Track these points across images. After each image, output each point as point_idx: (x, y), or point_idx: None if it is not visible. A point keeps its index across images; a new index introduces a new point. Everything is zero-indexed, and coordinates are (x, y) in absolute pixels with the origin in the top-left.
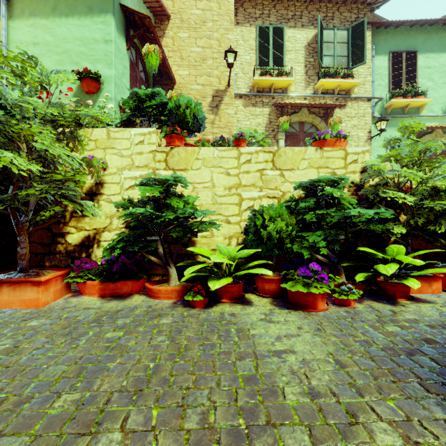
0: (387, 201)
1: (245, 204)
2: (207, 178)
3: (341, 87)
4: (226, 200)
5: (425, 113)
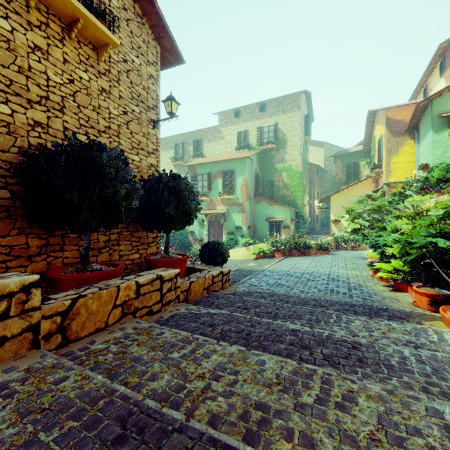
0: None
1: None
2: None
3: None
4: None
5: None
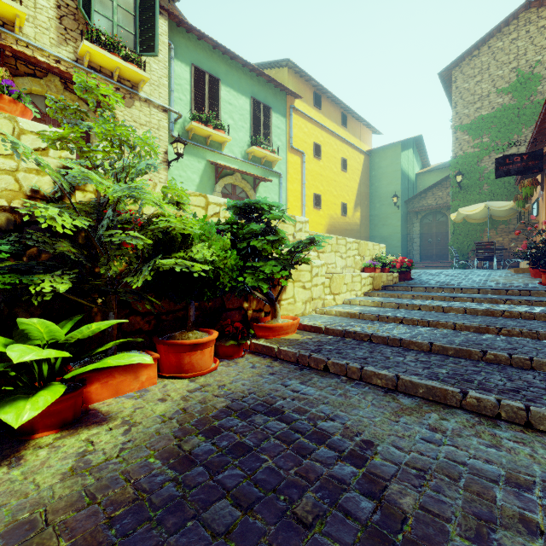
0: None
1: None
2: None
3: (123, 73)
4: None
5: (227, 152)
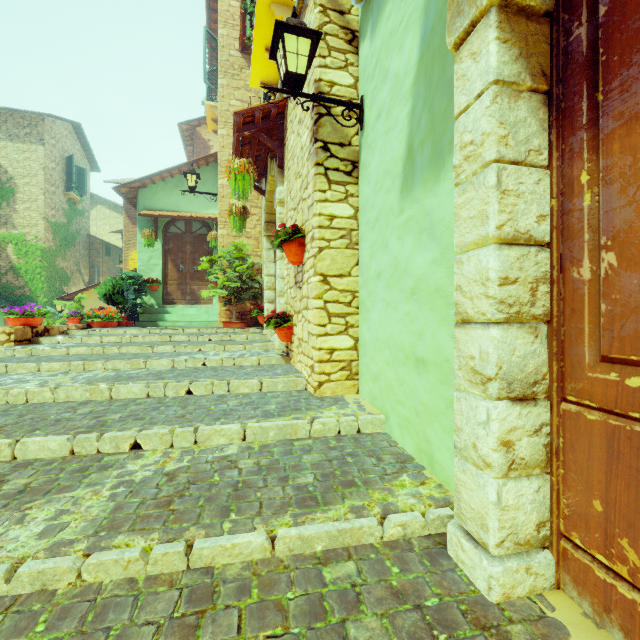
0: None
1: None
2: None
3: None
4: None
5: None
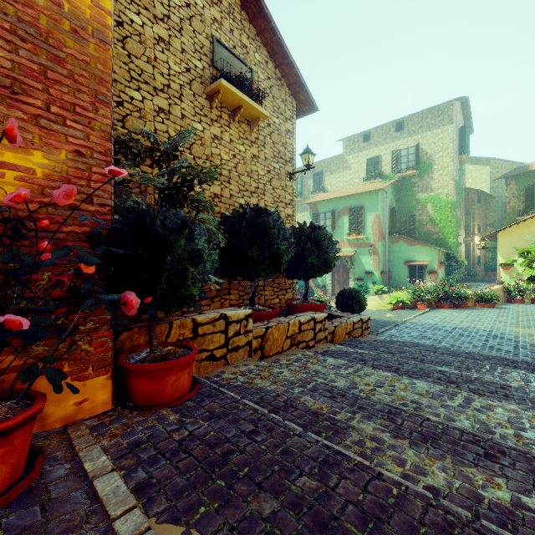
0: None
1: None
2: None
3: None
4: None
5: None
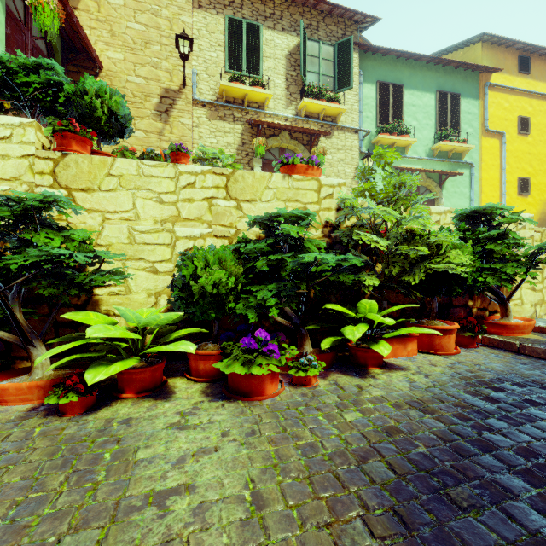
0: (365, 246)
1: (181, 245)
2: (126, 204)
3: (326, 112)
4: (152, 238)
5: (410, 154)
